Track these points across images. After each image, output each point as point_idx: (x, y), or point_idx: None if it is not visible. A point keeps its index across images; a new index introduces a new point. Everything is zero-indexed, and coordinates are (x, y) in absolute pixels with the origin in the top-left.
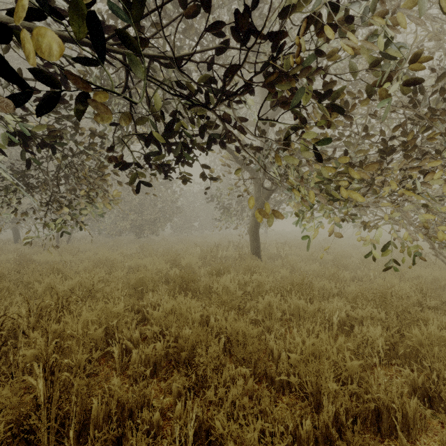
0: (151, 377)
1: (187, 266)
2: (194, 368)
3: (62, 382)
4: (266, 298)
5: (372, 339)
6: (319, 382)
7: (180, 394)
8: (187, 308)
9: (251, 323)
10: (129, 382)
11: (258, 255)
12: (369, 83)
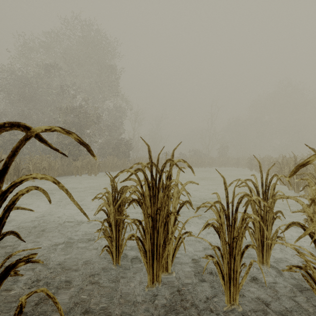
0: None
1: None
2: None
3: None
4: None
5: None
6: None
7: None
8: None
9: None
10: None
11: None
12: None
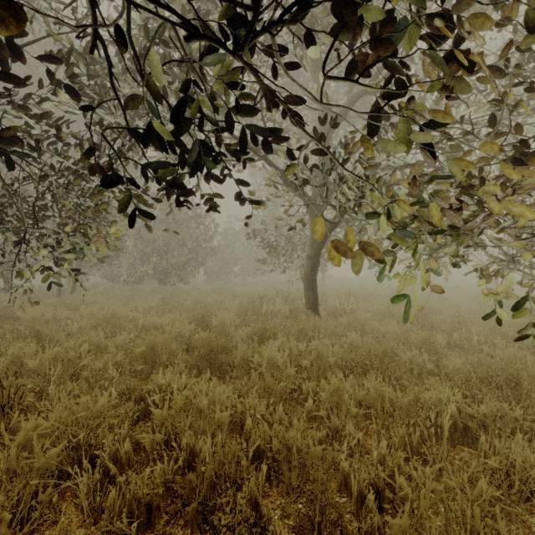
0: (142, 530)
1: (220, 326)
2: None
3: None
4: (332, 382)
5: (518, 464)
6: None
7: None
8: (209, 401)
9: (310, 417)
10: None
11: (316, 310)
12: None
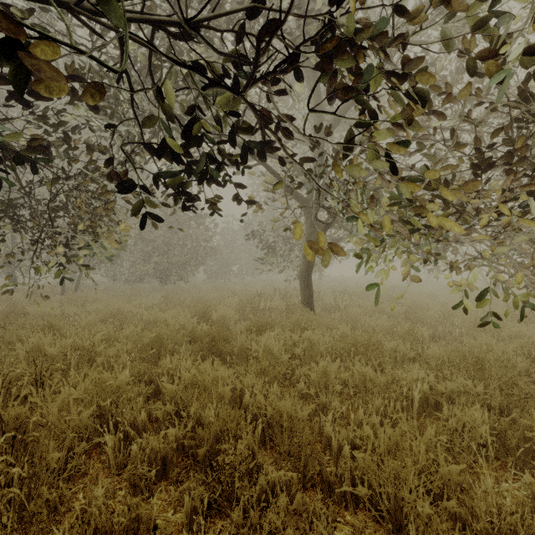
0: (159, 479)
1: (220, 320)
2: (216, 472)
3: (27, 491)
4: (321, 365)
5: (470, 425)
6: (399, 495)
7: (195, 511)
8: (213, 379)
9: (301, 397)
10: (127, 488)
11: (311, 306)
12: (472, 57)
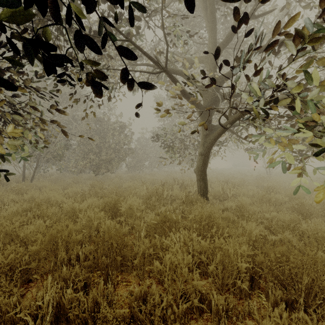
0: None
1: (128, 211)
2: None
3: None
4: None
5: None
6: None
7: None
8: None
9: None
10: None
11: (206, 196)
12: None
